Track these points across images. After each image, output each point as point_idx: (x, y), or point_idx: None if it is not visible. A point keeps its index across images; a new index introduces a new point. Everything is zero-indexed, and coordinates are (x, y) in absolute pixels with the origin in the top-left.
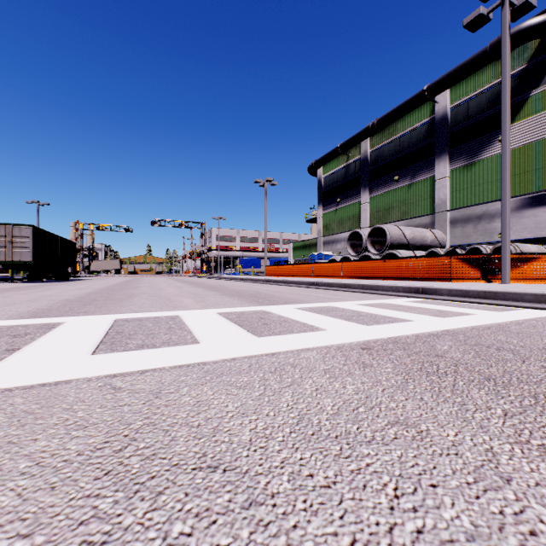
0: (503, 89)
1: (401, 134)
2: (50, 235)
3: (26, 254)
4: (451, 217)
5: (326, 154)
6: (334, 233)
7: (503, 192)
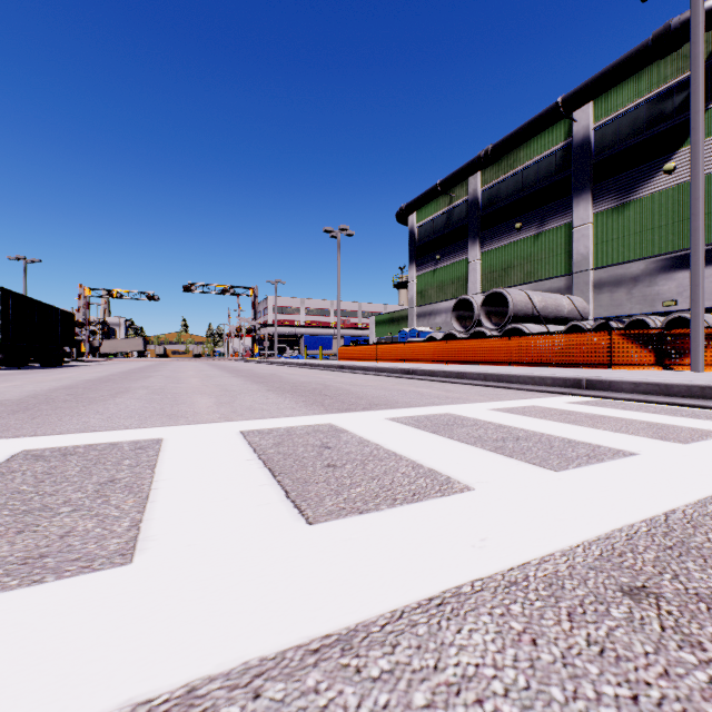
0: (694, 80)
1: (524, 165)
2: (32, 301)
3: None
4: (595, 278)
5: (421, 195)
6: (432, 302)
7: (694, 234)
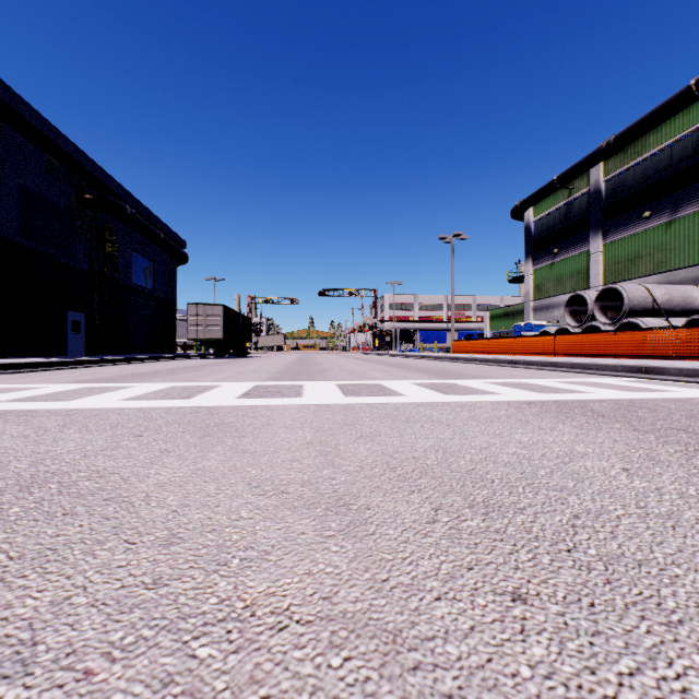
0: None
1: (654, 151)
2: (234, 312)
3: (218, 332)
4: None
5: (536, 191)
6: (549, 295)
7: None
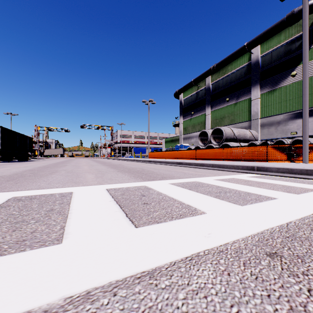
0: (304, 36)
1: (230, 73)
2: (14, 132)
3: None
4: (261, 122)
5: (185, 86)
6: (190, 132)
7: (304, 103)
